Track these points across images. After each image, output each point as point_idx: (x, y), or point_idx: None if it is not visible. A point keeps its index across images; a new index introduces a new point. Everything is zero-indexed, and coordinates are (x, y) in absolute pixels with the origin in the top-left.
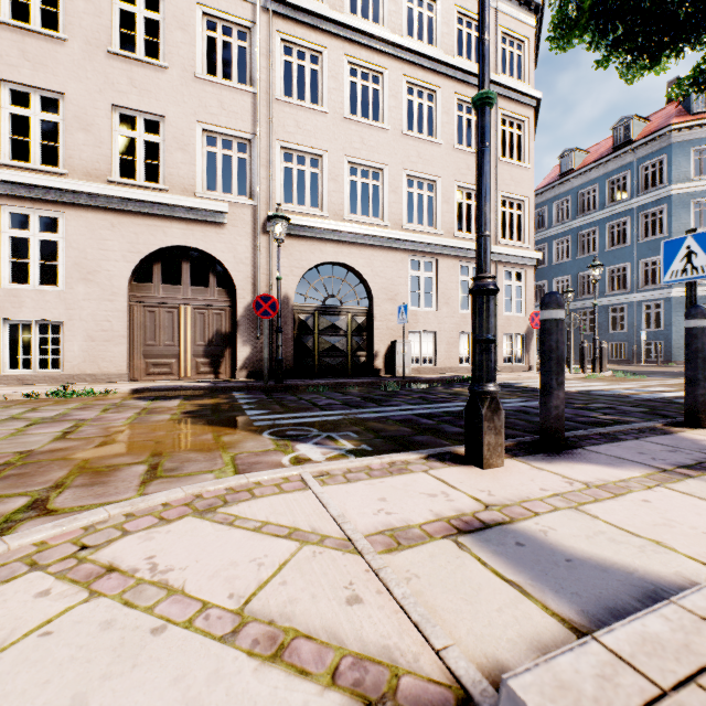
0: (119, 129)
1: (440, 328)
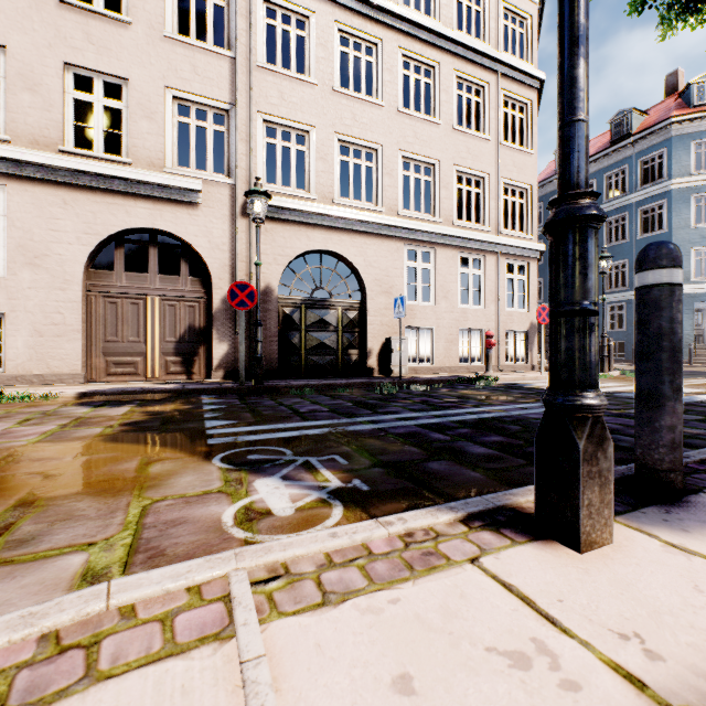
0: (73, 91)
1: (439, 324)
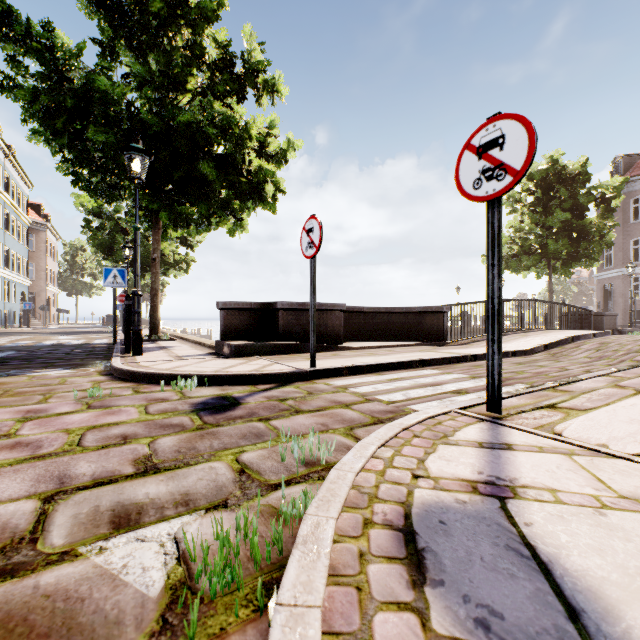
0: None
1: None
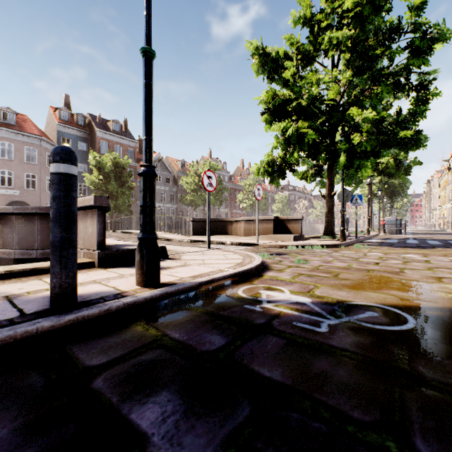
0: None
1: None
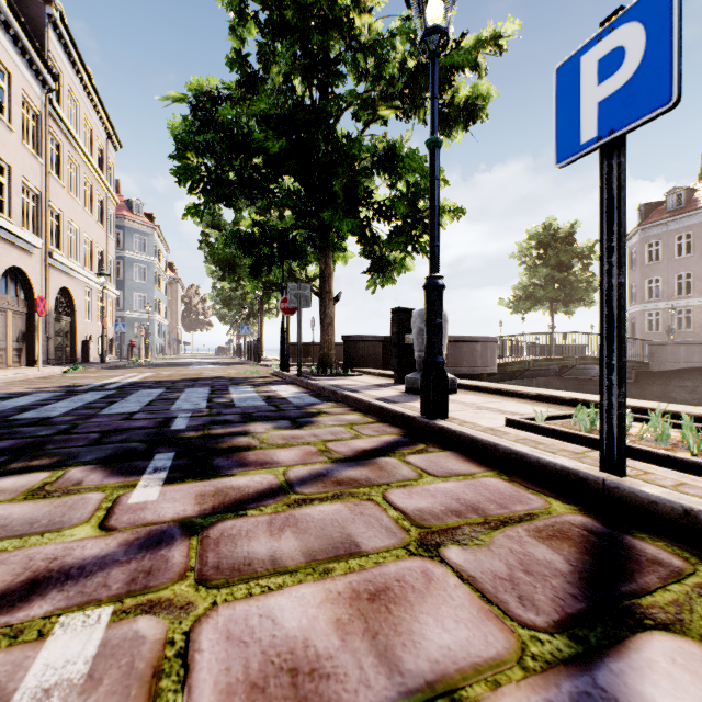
0: None
1: (94, 333)
